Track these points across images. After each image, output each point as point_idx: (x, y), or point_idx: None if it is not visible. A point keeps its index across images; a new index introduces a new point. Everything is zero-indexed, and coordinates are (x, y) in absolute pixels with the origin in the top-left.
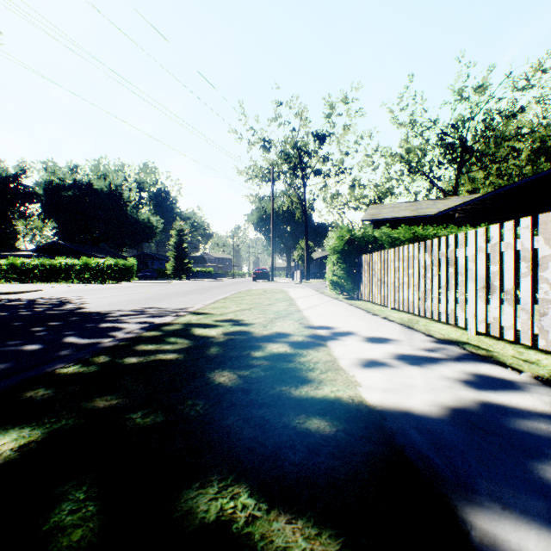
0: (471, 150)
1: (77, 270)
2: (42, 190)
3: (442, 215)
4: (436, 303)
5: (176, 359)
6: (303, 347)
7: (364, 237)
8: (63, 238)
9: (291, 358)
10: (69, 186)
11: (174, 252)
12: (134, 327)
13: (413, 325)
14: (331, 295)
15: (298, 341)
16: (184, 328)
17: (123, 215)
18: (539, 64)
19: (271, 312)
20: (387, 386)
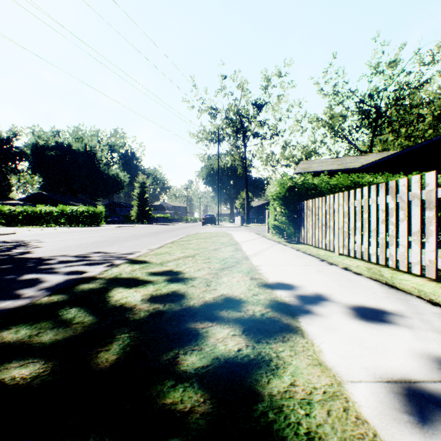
0: (384, 115)
1: (54, 216)
2: (30, 150)
3: (364, 168)
4: (405, 252)
5: (26, 385)
6: (267, 337)
7: (304, 184)
8: (47, 189)
9: (252, 381)
10: (52, 147)
11: (137, 201)
12: (57, 280)
13: (392, 281)
14: (273, 239)
15: (255, 318)
16: (104, 287)
17: (96, 171)
18: None
19: (216, 259)
20: None
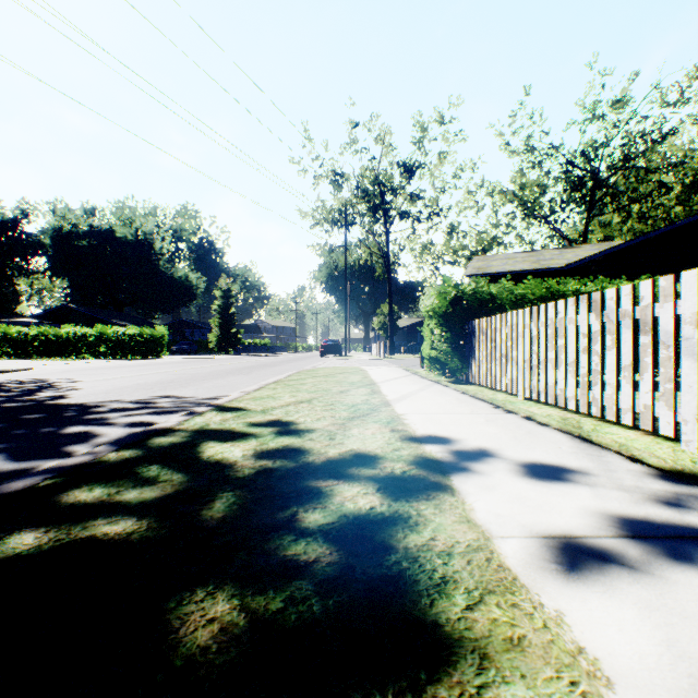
0: (606, 185)
1: (89, 342)
2: (49, 239)
3: (573, 268)
4: (613, 394)
5: (124, 539)
6: (407, 495)
7: (476, 294)
8: (77, 300)
9: (386, 536)
10: (84, 234)
11: (218, 319)
12: (117, 434)
13: (588, 433)
14: (428, 377)
15: (394, 476)
16: (189, 441)
17: (154, 271)
18: (697, 70)
19: (343, 406)
20: (691, 682)
